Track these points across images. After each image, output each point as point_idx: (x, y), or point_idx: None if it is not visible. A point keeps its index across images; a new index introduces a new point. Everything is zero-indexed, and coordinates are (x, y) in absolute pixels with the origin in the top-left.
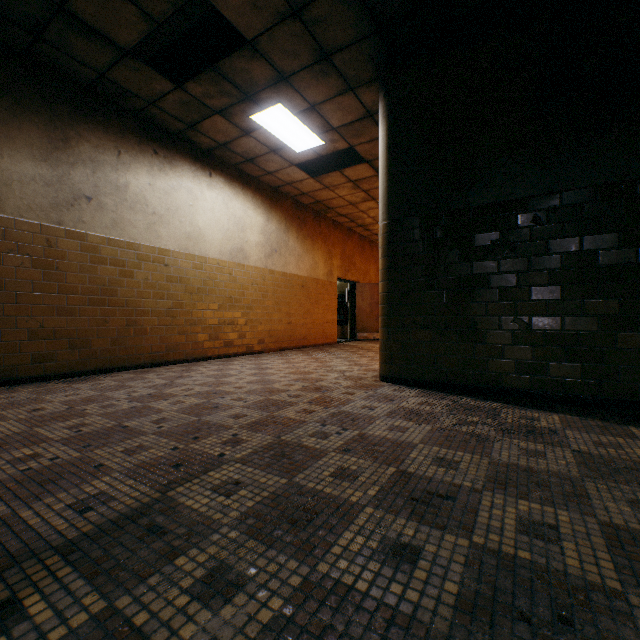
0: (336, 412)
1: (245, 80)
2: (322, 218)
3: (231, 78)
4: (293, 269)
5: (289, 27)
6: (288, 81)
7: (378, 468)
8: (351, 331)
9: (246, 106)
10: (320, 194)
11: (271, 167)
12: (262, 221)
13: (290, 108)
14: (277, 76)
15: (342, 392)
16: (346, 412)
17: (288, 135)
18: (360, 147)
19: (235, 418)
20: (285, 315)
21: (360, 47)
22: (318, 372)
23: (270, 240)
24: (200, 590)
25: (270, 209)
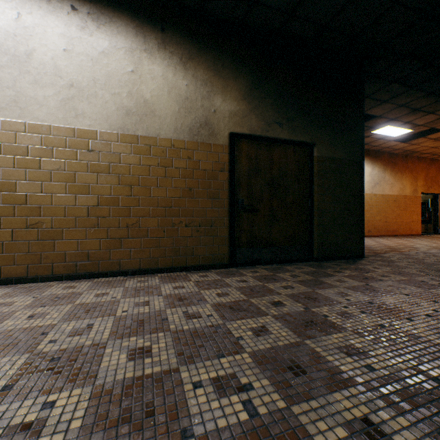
0: (422, 251)
1: (372, 124)
2: (408, 158)
3: (365, 125)
4: (387, 192)
5: (397, 109)
6: (393, 120)
7: (437, 258)
8: (433, 228)
9: (369, 130)
10: (407, 148)
11: (376, 144)
12: (369, 170)
13: (393, 125)
14: (388, 120)
15: (424, 249)
16: (426, 252)
17: (390, 133)
18: (438, 127)
19: (381, 249)
20: (382, 217)
21: (435, 103)
22: (409, 244)
23: (374, 178)
24: (396, 259)
25: (374, 162)
